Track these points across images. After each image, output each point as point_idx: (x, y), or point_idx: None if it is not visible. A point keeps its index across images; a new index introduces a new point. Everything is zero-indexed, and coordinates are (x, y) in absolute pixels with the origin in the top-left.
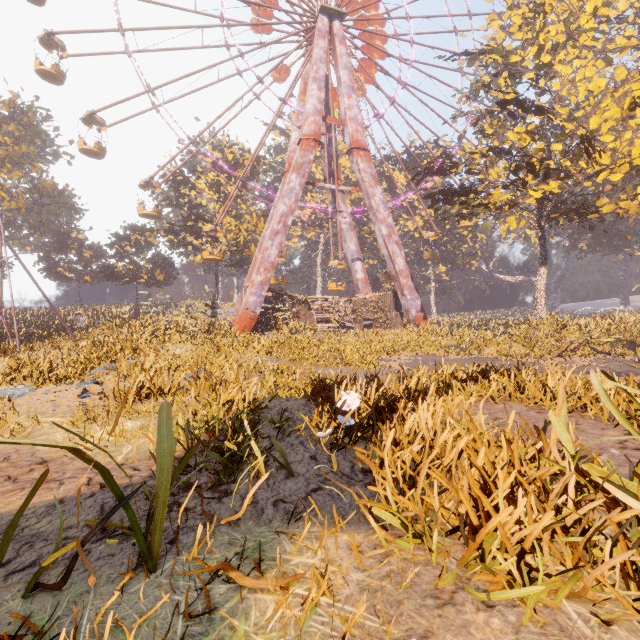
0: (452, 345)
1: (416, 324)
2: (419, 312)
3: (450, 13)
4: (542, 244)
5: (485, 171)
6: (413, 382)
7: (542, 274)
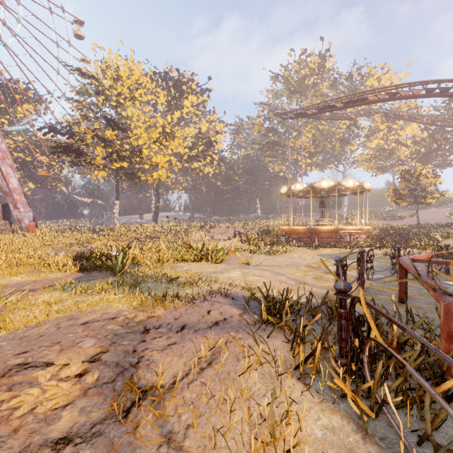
0: (73, 243)
1: (31, 230)
2: (32, 221)
3: (50, 6)
4: (117, 189)
5: (94, 146)
6: (115, 250)
7: (117, 204)
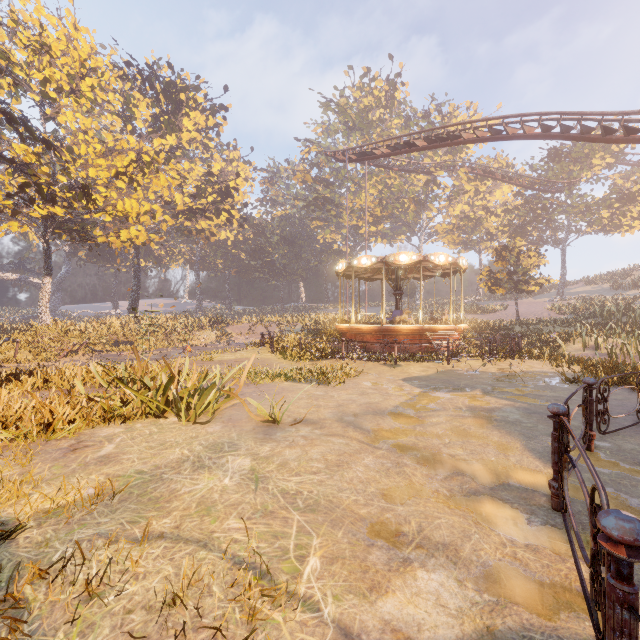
0: None
1: None
2: None
3: None
4: (48, 256)
5: None
6: None
7: (48, 283)
